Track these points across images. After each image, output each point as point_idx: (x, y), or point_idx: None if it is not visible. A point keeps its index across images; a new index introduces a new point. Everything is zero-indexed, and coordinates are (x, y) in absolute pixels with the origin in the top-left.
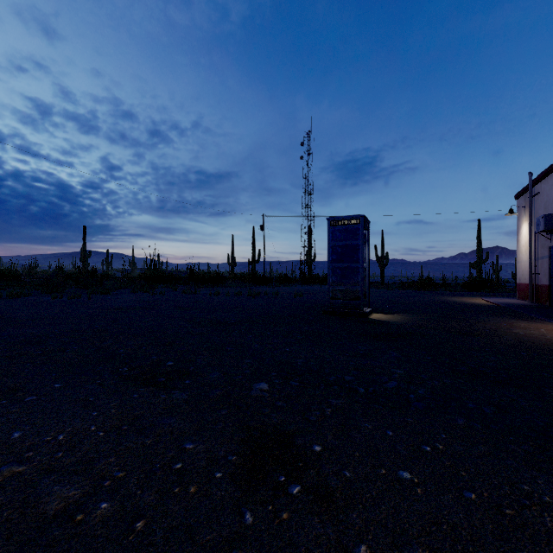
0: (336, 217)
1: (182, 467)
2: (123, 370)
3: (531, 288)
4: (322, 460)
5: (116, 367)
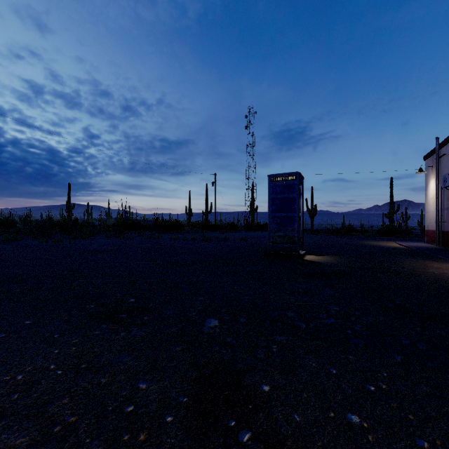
0: (276, 174)
1: (134, 409)
2: (89, 306)
3: (438, 233)
4: (271, 401)
5: (83, 304)
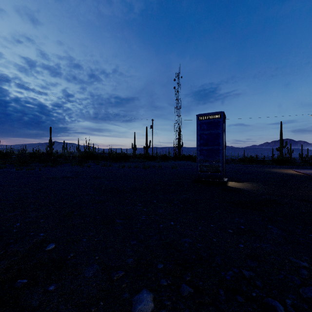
0: (203, 113)
1: None
2: None
3: None
4: None
5: None
